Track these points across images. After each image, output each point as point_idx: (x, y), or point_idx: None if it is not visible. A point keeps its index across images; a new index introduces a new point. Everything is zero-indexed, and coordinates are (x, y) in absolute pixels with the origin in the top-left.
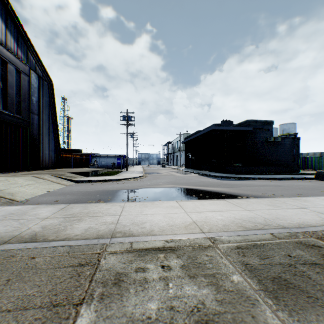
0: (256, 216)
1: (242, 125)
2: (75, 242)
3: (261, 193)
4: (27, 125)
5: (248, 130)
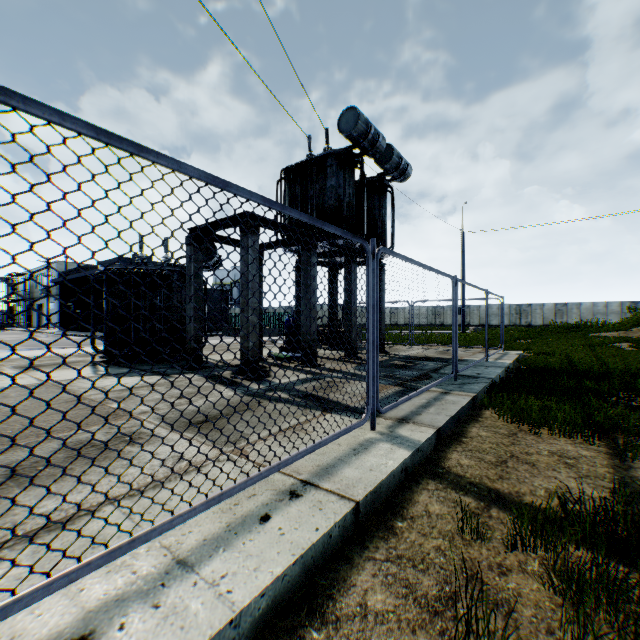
0: None
1: None
2: None
3: None
4: None
5: None
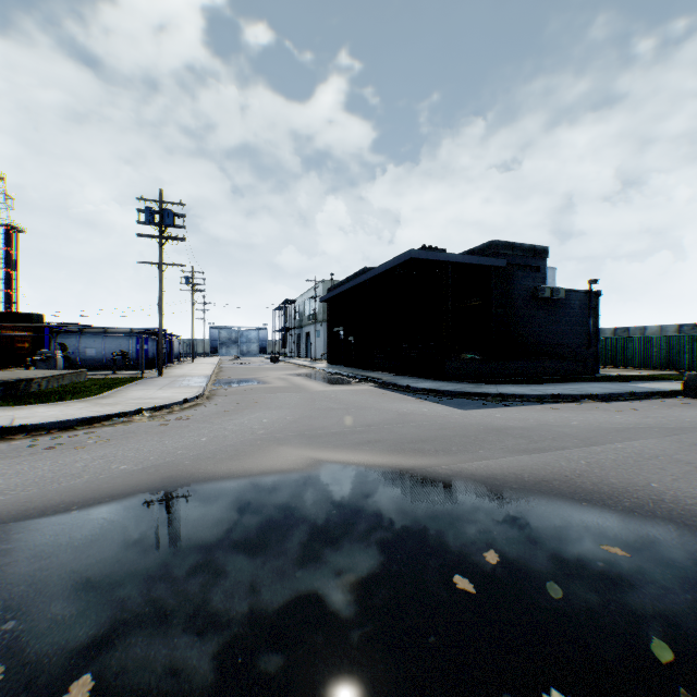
0: None
1: (478, 254)
2: None
3: None
4: None
5: (498, 266)
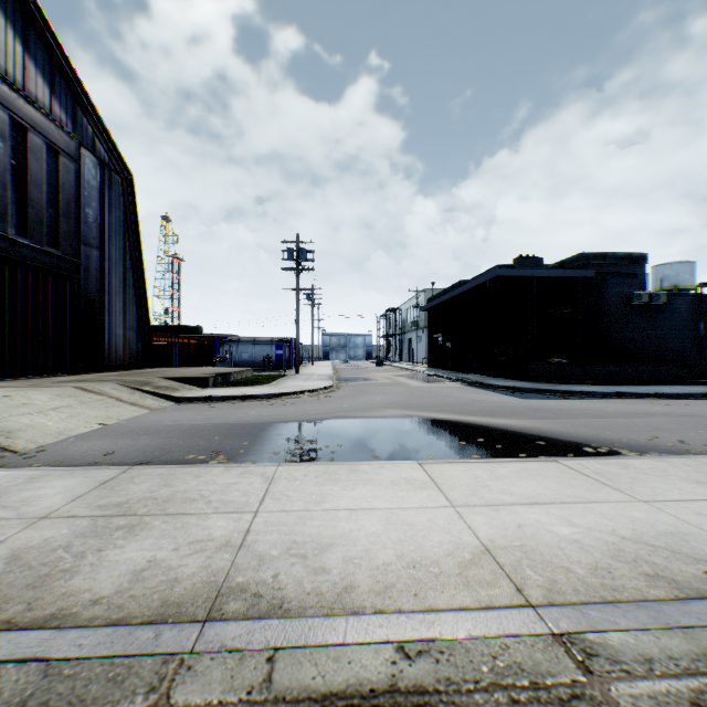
0: (687, 530)
1: (568, 265)
2: (75, 638)
3: (645, 438)
4: (73, 271)
5: (585, 277)
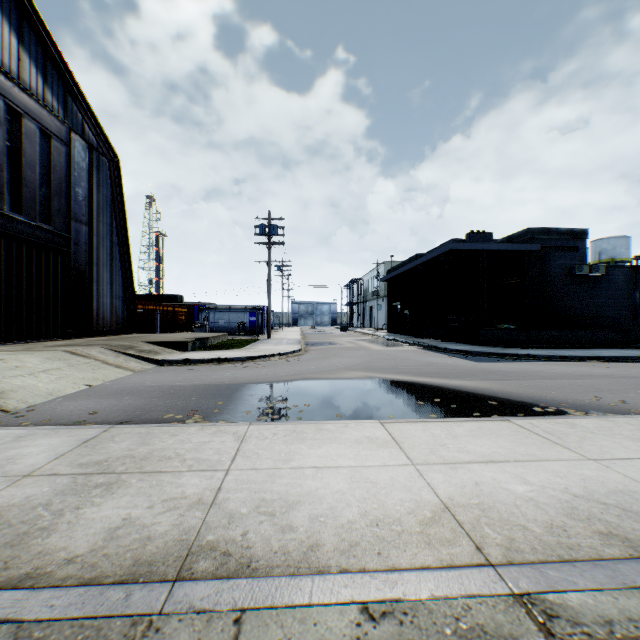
0: (635, 488)
1: (515, 240)
2: (47, 598)
3: (589, 398)
4: (64, 245)
5: (531, 250)
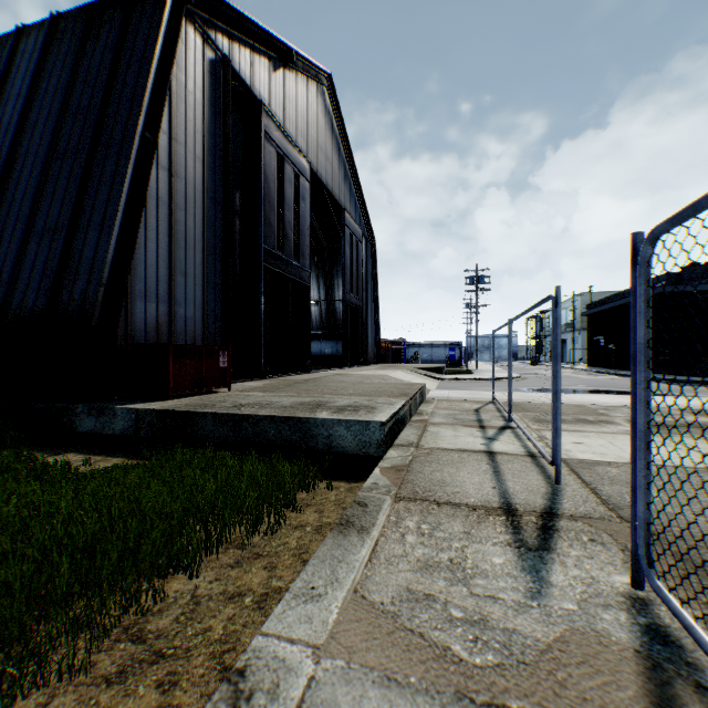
0: None
1: None
2: None
3: None
4: (360, 307)
5: None
